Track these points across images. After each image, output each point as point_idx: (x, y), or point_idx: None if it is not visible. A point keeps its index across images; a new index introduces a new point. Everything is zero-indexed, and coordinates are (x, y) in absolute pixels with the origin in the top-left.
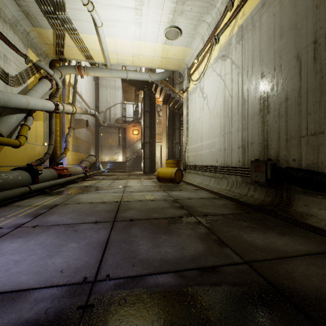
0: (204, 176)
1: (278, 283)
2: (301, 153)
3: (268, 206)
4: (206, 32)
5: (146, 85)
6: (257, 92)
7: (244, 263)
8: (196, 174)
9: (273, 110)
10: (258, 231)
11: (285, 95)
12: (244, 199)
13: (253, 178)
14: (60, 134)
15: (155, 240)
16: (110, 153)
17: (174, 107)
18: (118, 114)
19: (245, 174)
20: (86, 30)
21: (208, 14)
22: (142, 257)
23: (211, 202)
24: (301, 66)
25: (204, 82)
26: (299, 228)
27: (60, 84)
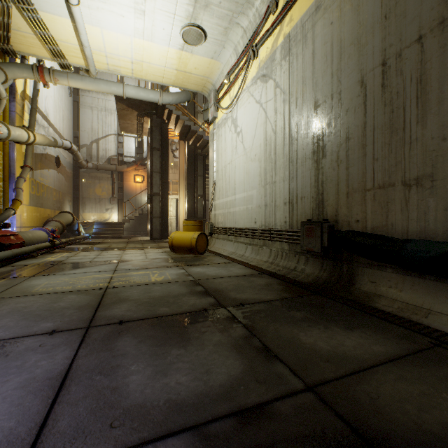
0: (238, 243)
1: (363, 426)
2: (366, 212)
3: (324, 284)
4: (241, 41)
5: (155, 110)
6: (310, 128)
7: (306, 390)
8: (227, 240)
9: (331, 153)
10: (318, 326)
11: (346, 133)
12: (293, 275)
13: (305, 245)
14: (5, 176)
15: (159, 360)
16: (98, 209)
17: (197, 145)
18: (112, 150)
19: (294, 240)
20: (50, 8)
21: (243, 14)
22: (132, 402)
23: (249, 283)
24: (367, 96)
25: (237, 111)
26: (368, 316)
27: (4, 92)
